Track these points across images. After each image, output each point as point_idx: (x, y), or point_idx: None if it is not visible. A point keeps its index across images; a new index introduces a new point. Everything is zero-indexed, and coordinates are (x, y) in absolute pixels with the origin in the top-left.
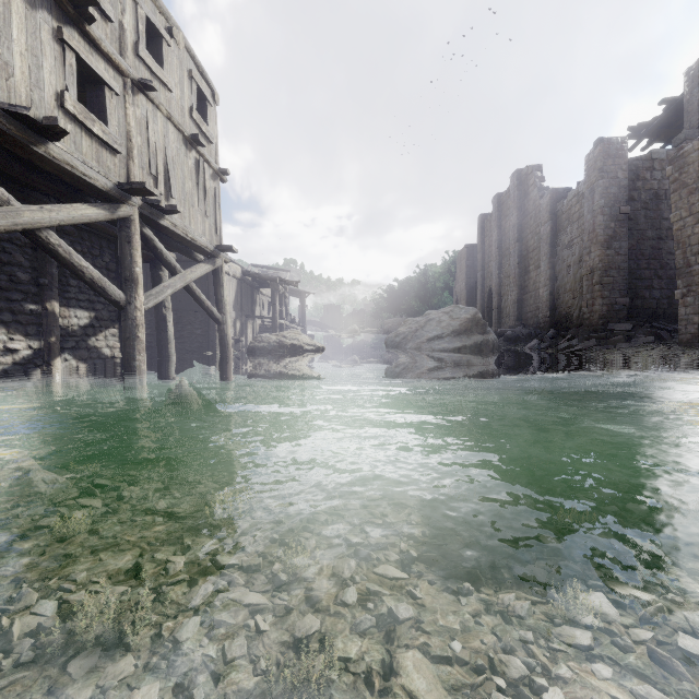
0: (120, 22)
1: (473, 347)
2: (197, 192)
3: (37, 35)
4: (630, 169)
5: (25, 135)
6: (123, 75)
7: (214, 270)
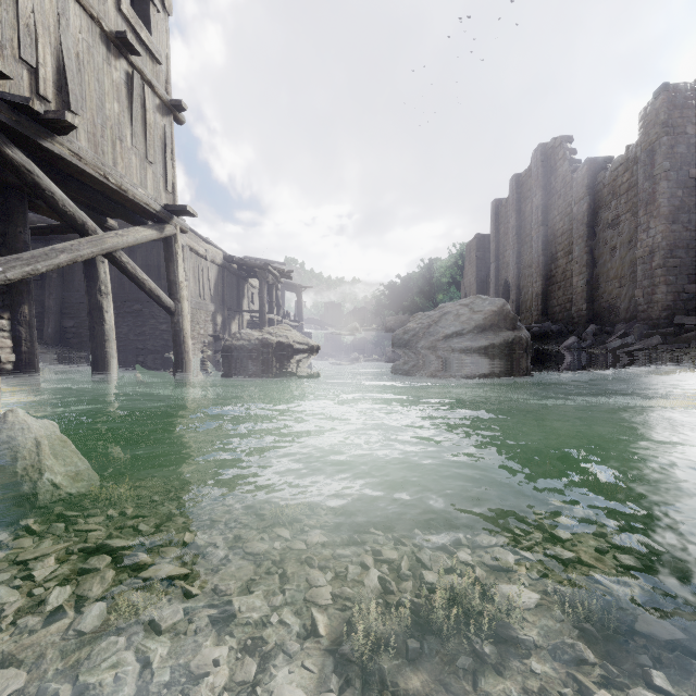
0: None
1: (503, 346)
2: (129, 122)
3: None
4: None
5: None
6: None
7: (165, 240)
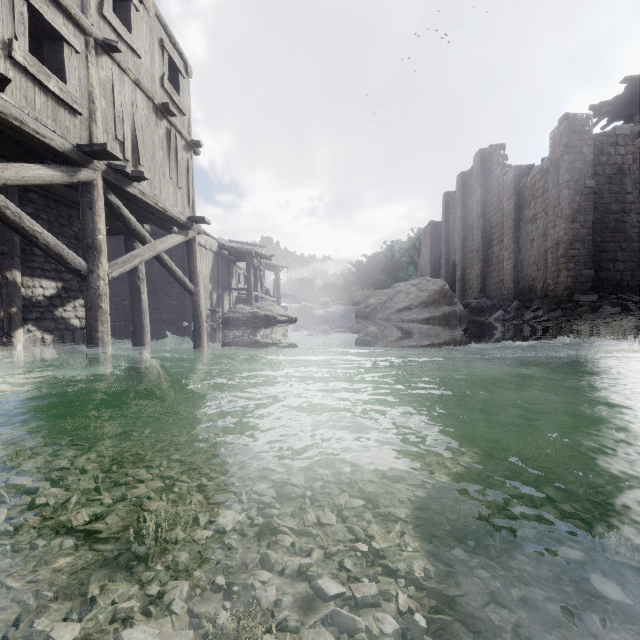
0: None
1: (441, 318)
2: (168, 162)
3: None
4: (595, 145)
5: None
6: (85, 34)
7: (187, 241)
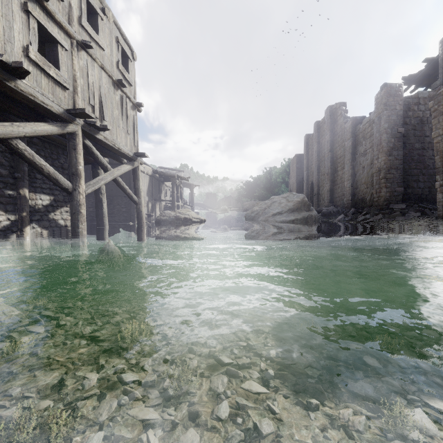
0: (69, 2)
1: (302, 220)
2: (121, 117)
3: (9, 6)
4: (404, 104)
5: (0, 74)
6: (71, 38)
7: (133, 169)
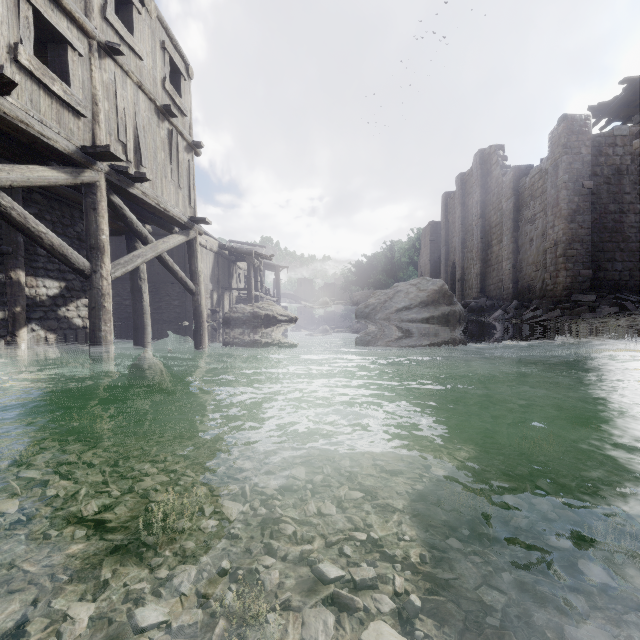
0: None
1: (440, 318)
2: (170, 163)
3: None
4: (593, 145)
5: None
6: (89, 37)
7: (188, 241)
